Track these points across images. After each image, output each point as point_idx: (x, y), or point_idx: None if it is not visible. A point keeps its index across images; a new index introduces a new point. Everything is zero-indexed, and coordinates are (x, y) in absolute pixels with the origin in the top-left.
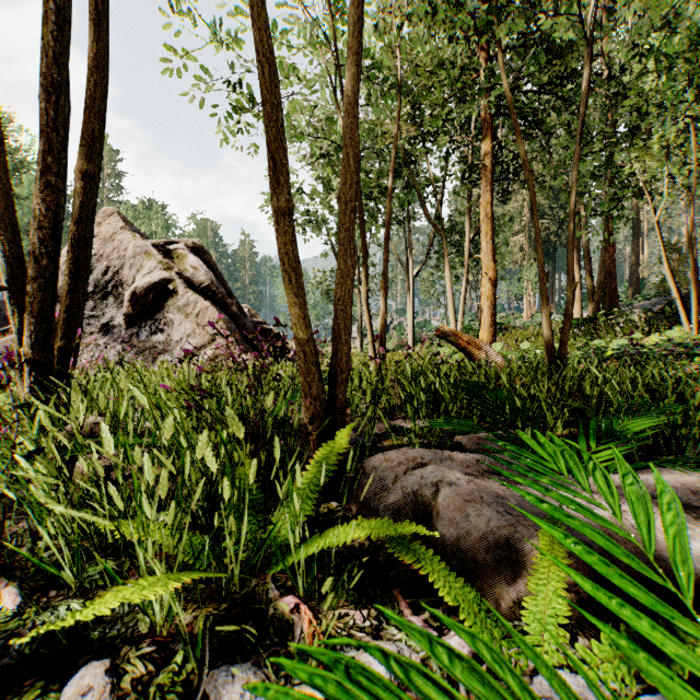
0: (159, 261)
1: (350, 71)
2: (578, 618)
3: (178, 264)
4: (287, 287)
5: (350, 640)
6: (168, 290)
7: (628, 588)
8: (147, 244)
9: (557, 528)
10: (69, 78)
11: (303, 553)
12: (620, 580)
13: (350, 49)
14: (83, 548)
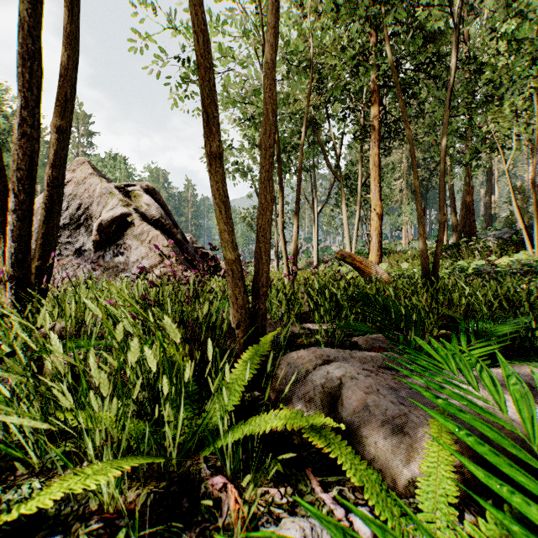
0: (120, 200)
1: (269, 42)
2: (463, 495)
3: (135, 201)
4: (218, 217)
5: (270, 535)
6: (127, 222)
7: (514, 477)
8: (110, 186)
9: (449, 422)
10: (41, 48)
11: (230, 438)
12: (507, 469)
13: (269, 25)
14: (49, 432)
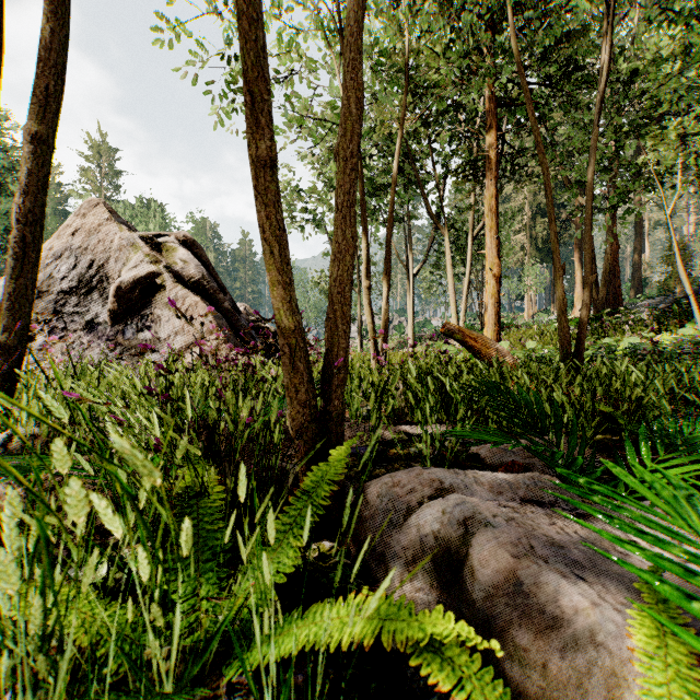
0: (146, 254)
1: None
2: None
3: (167, 257)
4: (266, 261)
5: None
6: (156, 284)
7: None
8: (133, 236)
9: None
10: None
11: (275, 649)
12: None
13: None
14: None
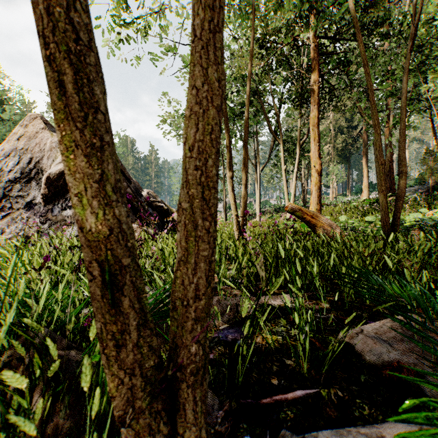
0: None
1: None
2: None
3: None
4: (54, 102)
5: None
6: None
7: None
8: None
9: None
10: None
11: None
12: None
13: None
14: None
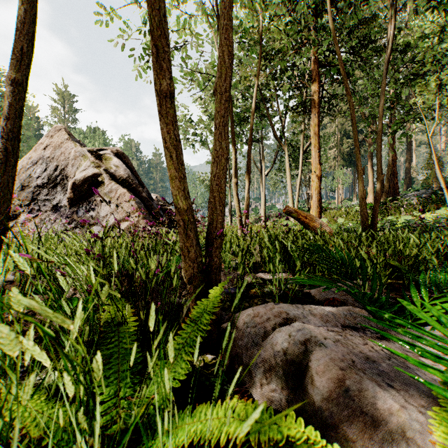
0: (91, 162)
1: None
2: None
3: (105, 163)
4: (167, 162)
5: None
6: (98, 181)
7: None
8: (84, 150)
9: None
10: None
11: (171, 440)
12: None
13: None
14: None
